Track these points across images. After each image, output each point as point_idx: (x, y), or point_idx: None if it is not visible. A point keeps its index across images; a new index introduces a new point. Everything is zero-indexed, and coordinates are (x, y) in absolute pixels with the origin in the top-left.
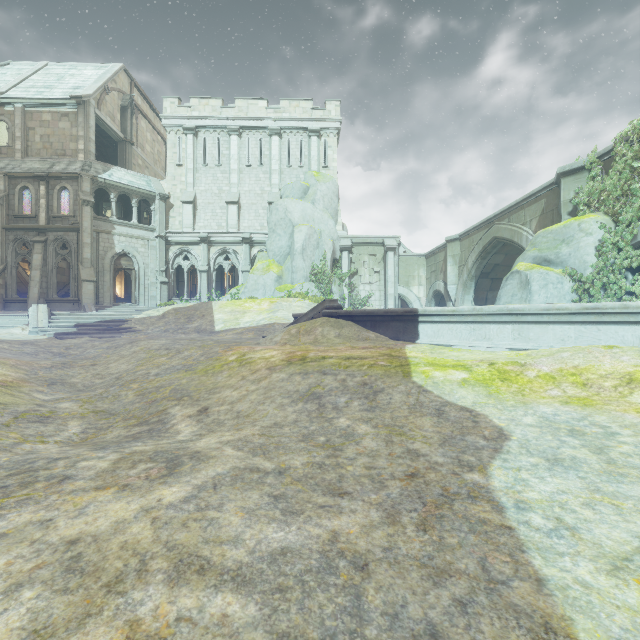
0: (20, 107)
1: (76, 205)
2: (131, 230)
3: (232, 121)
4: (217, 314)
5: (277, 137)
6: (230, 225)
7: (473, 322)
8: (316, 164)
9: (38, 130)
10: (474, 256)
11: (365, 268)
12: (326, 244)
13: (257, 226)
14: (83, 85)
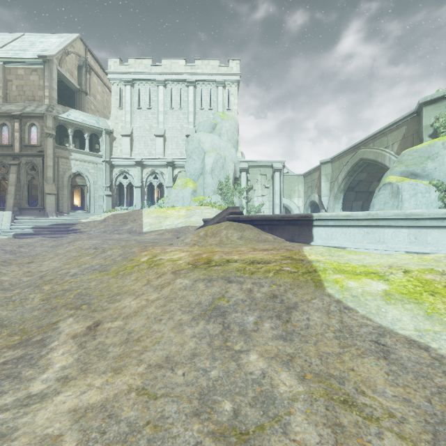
0: (1, 64)
1: (42, 137)
2: (84, 156)
3: (159, 75)
4: (145, 219)
5: (193, 87)
6: (158, 152)
7: (367, 226)
8: (222, 107)
9: (14, 82)
10: (343, 174)
11: (258, 184)
12: (229, 166)
13: (178, 153)
14: (48, 49)
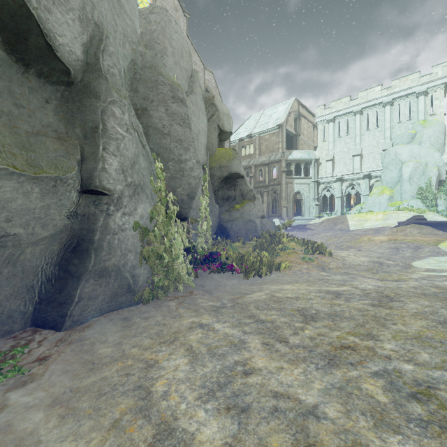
0: (258, 136)
1: (279, 173)
2: (301, 180)
3: (356, 107)
4: (350, 221)
5: (389, 106)
6: (355, 169)
7: None
8: (423, 115)
9: (264, 143)
10: None
11: None
12: (431, 171)
13: (374, 166)
14: (280, 117)
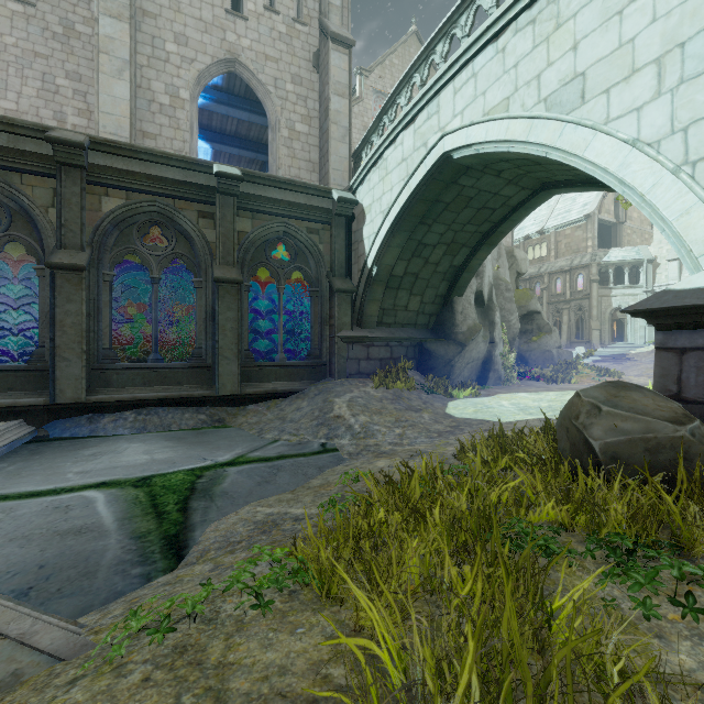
0: (553, 231)
1: (587, 283)
2: (623, 291)
3: None
4: None
5: None
6: None
7: None
8: None
9: (563, 241)
10: None
11: None
12: None
13: None
14: (588, 201)
